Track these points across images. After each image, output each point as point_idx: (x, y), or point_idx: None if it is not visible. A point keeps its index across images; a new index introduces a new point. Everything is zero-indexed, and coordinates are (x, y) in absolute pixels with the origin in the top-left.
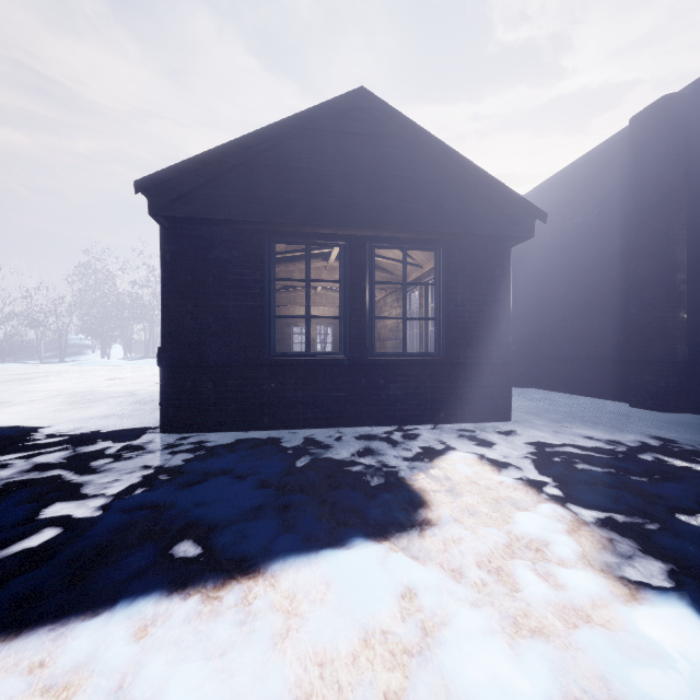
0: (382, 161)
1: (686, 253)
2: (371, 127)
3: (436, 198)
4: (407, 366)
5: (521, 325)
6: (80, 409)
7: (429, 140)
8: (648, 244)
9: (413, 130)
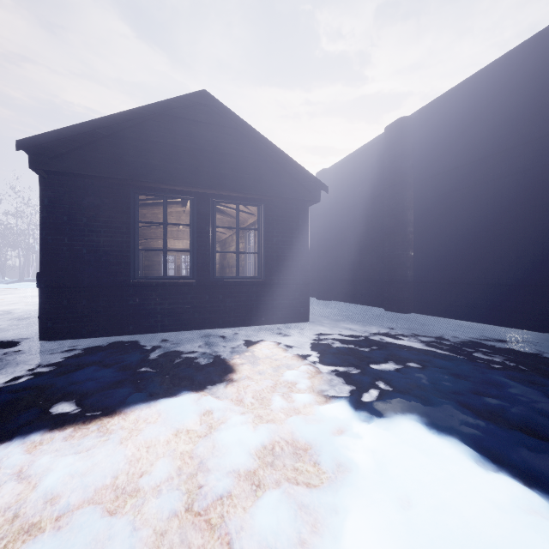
0: (219, 142)
1: (413, 215)
2: (211, 118)
3: (258, 171)
4: (239, 286)
5: (326, 257)
6: None
7: (252, 132)
8: (393, 208)
9: (241, 124)
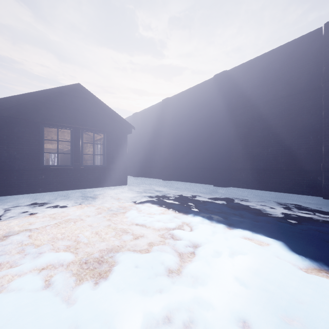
0: (86, 106)
1: (173, 139)
2: (82, 95)
3: (104, 119)
4: (94, 169)
5: (137, 156)
6: None
7: (101, 103)
8: (165, 136)
9: (96, 99)
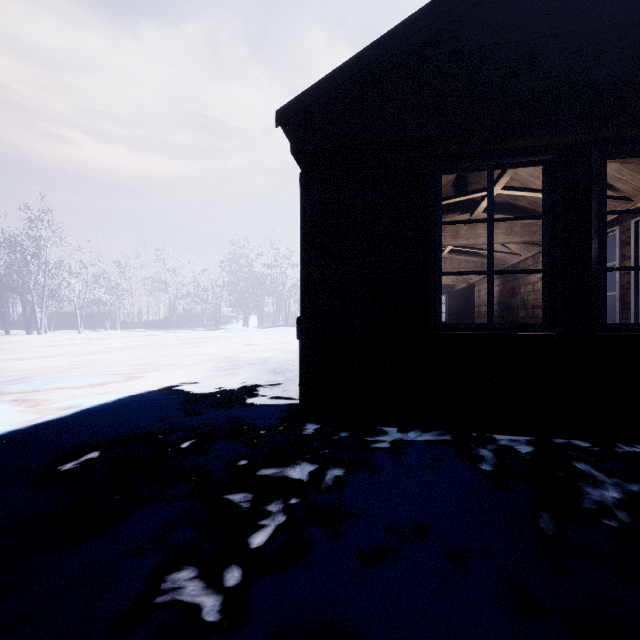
0: None
1: None
2: None
3: None
4: None
5: None
6: (225, 376)
7: None
8: None
9: None
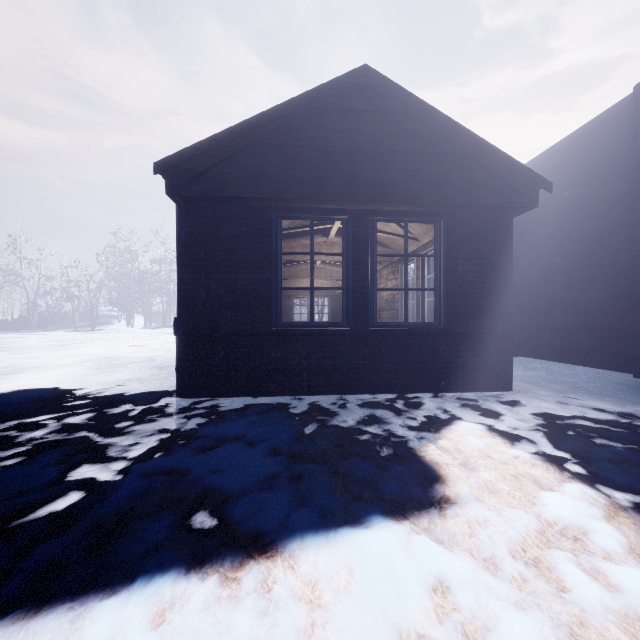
0: (384, 136)
1: None
2: (374, 103)
3: (438, 171)
4: (408, 336)
5: (515, 296)
6: (107, 373)
7: (431, 114)
8: None
9: (416, 104)
